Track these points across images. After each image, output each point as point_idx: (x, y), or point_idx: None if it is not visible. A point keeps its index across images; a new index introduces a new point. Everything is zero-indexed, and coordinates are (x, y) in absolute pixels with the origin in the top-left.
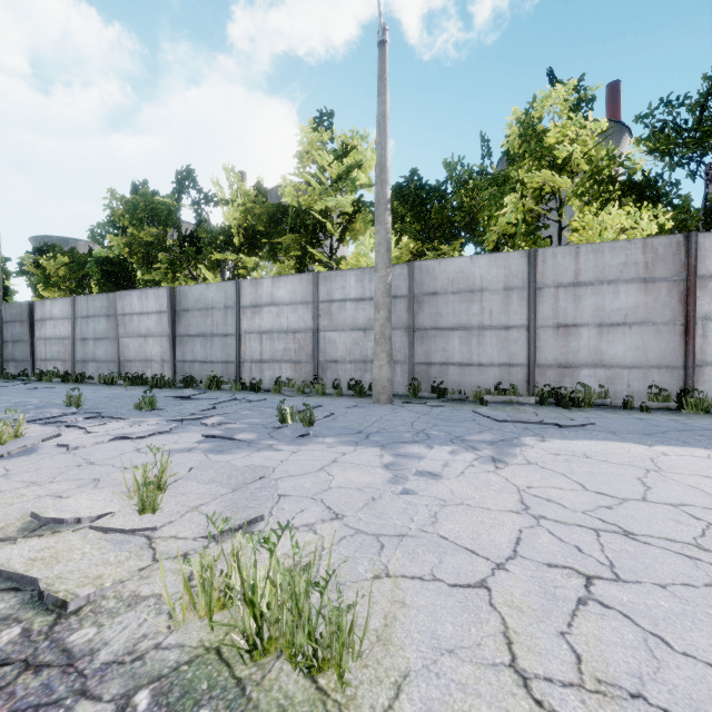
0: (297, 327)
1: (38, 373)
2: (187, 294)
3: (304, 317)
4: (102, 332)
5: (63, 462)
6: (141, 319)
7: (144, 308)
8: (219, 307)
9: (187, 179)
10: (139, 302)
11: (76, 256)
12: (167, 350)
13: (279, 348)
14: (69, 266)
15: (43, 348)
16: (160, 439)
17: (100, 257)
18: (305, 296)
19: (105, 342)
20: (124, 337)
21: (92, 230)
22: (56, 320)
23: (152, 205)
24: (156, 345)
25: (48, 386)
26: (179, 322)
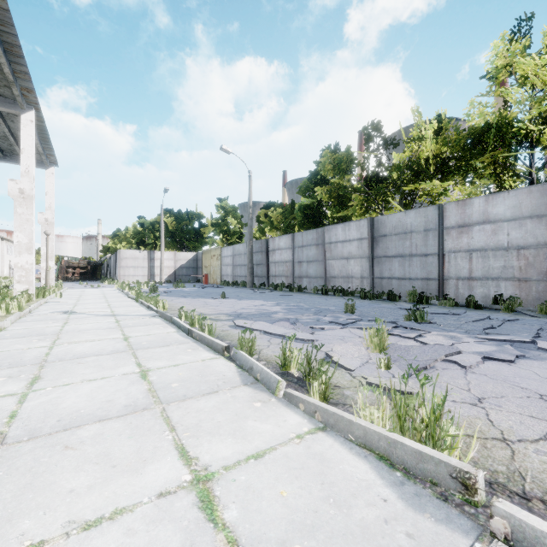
0: (523, 243)
1: (271, 284)
2: (384, 222)
3: (534, 232)
4: (313, 256)
5: (504, 388)
6: (344, 246)
7: (346, 237)
8: (418, 230)
9: (376, 130)
10: (342, 232)
11: (286, 207)
12: (366, 269)
13: (495, 266)
14: (283, 214)
15: (274, 268)
16: (545, 368)
17: (303, 205)
18: (536, 209)
19: (314, 263)
20: (329, 260)
21: (301, 187)
22: (281, 250)
23: (351, 157)
24: (356, 265)
25: (288, 294)
26: (377, 245)
